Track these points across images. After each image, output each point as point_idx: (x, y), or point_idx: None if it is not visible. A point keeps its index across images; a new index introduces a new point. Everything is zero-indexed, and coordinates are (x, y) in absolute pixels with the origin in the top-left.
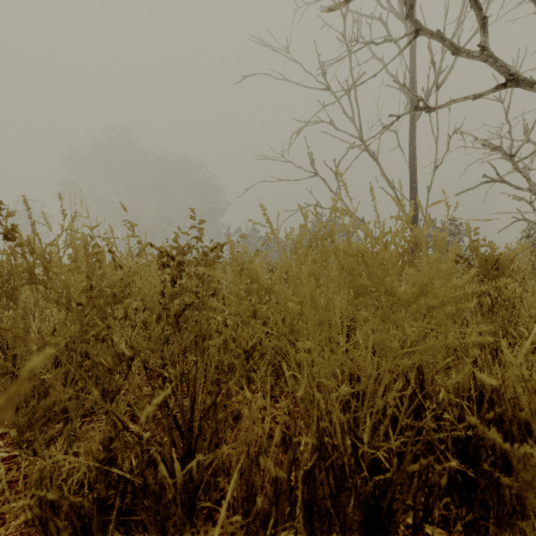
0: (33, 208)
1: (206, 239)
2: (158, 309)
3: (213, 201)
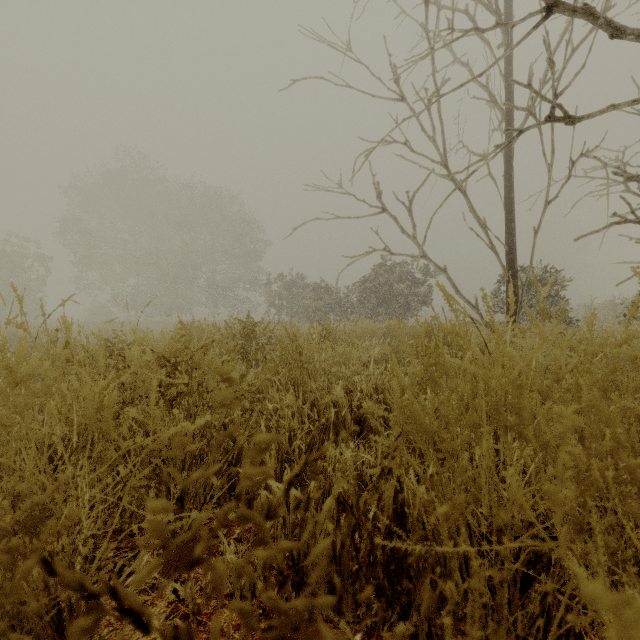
0: (26, 249)
1: (241, 287)
2: (166, 445)
3: (249, 241)
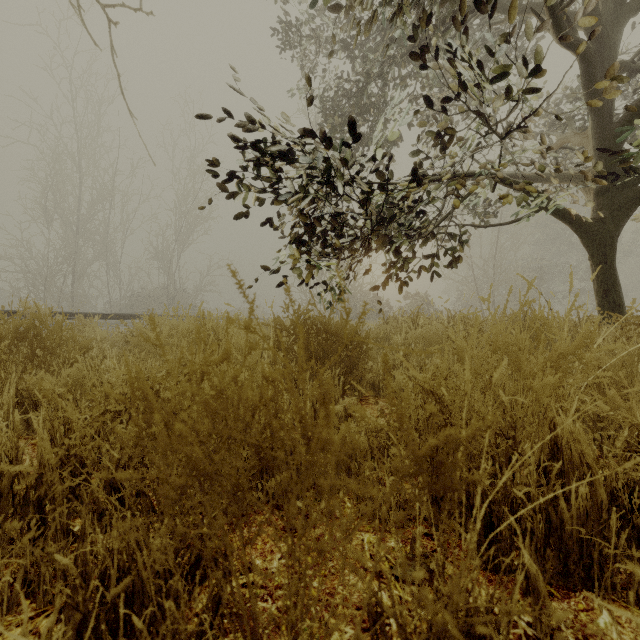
0: None
1: None
2: None
3: None
